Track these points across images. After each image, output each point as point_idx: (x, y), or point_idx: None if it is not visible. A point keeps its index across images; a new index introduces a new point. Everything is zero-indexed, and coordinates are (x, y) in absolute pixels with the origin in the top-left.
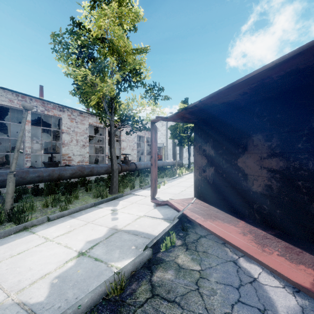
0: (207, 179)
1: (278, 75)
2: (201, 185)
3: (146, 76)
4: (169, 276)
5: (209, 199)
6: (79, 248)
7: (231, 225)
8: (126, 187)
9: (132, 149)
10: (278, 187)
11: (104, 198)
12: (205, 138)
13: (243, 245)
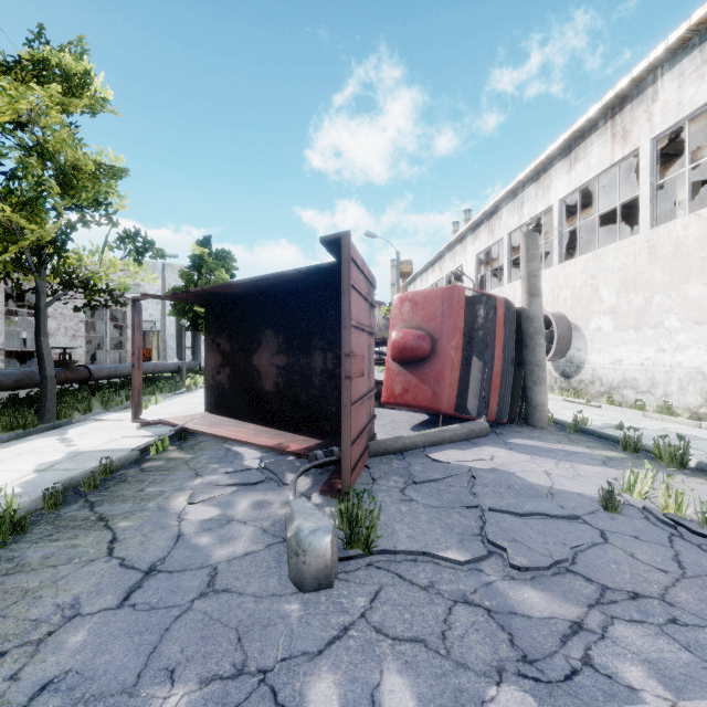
0: (222, 384)
1: (266, 284)
2: (215, 393)
3: (118, 205)
4: (160, 463)
5: (224, 411)
6: (31, 469)
7: (239, 428)
8: (73, 412)
9: (74, 337)
10: (283, 383)
11: (29, 429)
12: (220, 328)
13: (240, 437)
